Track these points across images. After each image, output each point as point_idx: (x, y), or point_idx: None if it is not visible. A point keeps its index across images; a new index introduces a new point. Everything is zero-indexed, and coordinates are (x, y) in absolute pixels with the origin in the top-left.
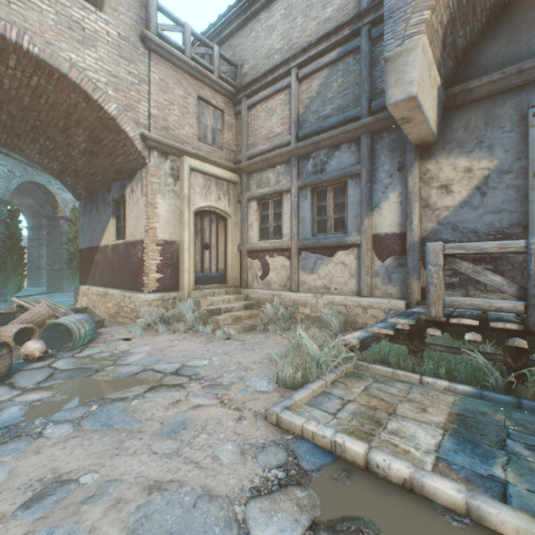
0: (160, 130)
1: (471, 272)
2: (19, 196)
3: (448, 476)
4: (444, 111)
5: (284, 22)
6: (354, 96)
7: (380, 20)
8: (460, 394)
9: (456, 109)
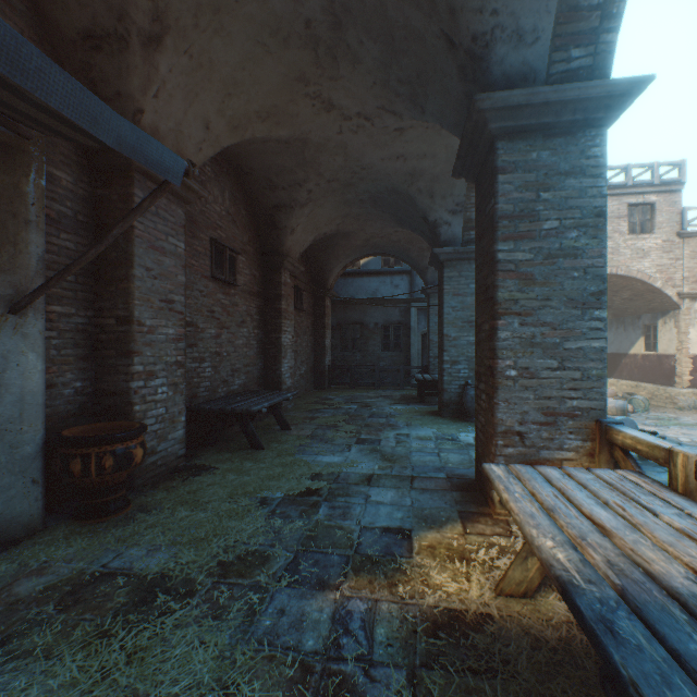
0: (689, 285)
1: None
2: None
3: None
4: None
5: None
6: None
7: None
8: None
9: None
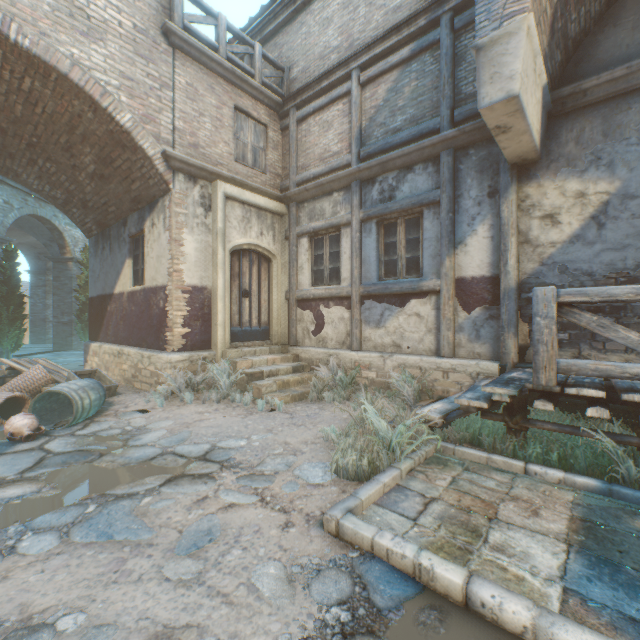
0: (188, 148)
1: (595, 327)
2: (19, 234)
3: (585, 621)
4: (549, 120)
5: (343, 12)
6: (431, 103)
7: (466, 6)
8: (580, 489)
9: (565, 117)
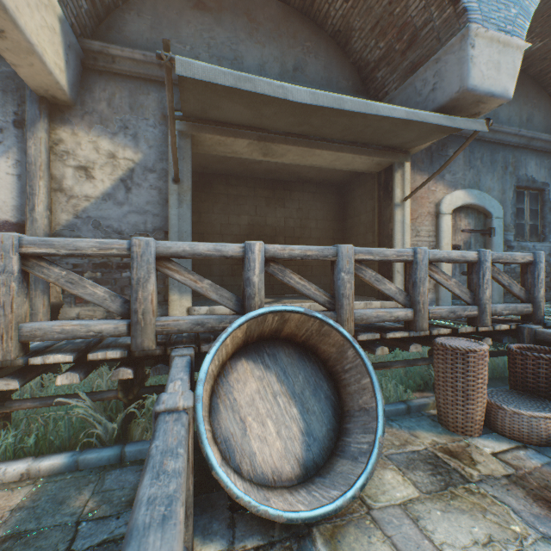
0: None
1: (66, 283)
2: None
3: None
4: (84, 69)
5: None
6: None
7: None
8: (47, 474)
9: (100, 75)
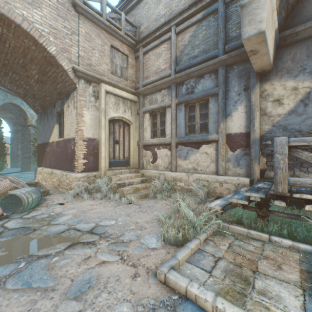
0: (86, 66)
1: (310, 159)
2: (4, 112)
3: None
4: (277, 49)
5: None
6: (213, 42)
7: None
8: (302, 251)
9: (286, 47)
